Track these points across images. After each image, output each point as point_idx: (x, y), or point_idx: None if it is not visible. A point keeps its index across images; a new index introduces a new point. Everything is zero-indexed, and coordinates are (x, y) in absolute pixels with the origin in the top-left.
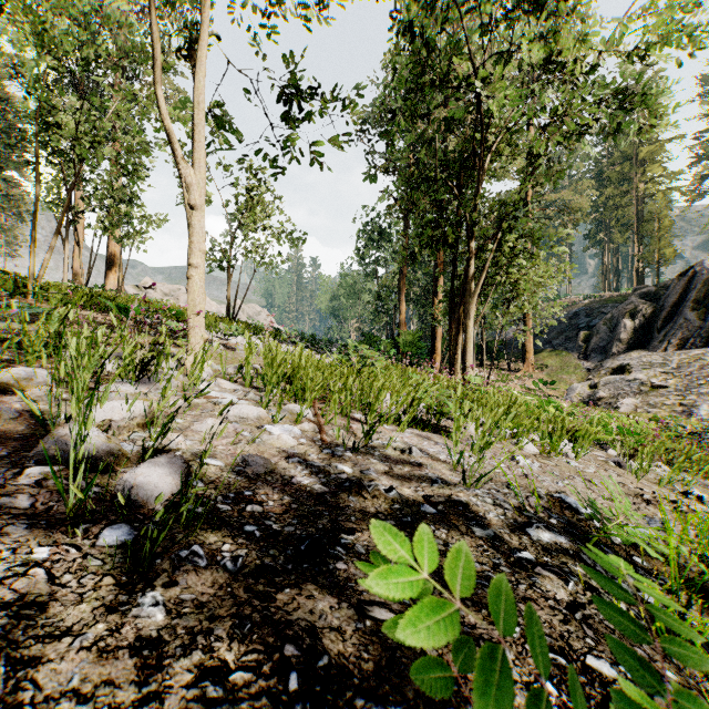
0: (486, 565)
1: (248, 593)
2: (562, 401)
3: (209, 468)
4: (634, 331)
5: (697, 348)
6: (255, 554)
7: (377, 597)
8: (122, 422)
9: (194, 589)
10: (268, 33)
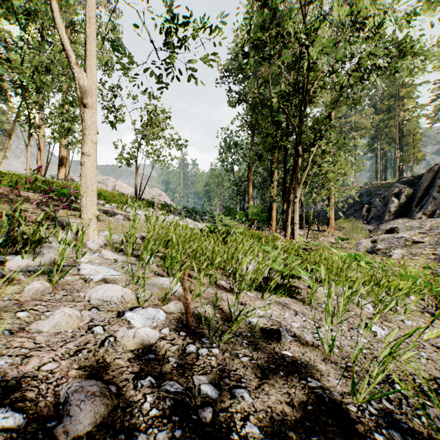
0: None
1: None
2: (354, 251)
3: None
4: (399, 206)
5: None
6: None
7: None
8: None
9: None
10: None
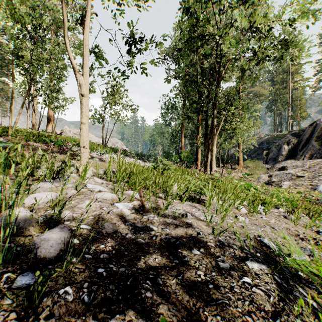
0: (227, 288)
1: (94, 319)
2: (255, 183)
3: (84, 230)
4: (288, 151)
5: (317, 158)
6: (101, 289)
7: (168, 317)
8: (41, 205)
9: (63, 319)
10: (120, 13)
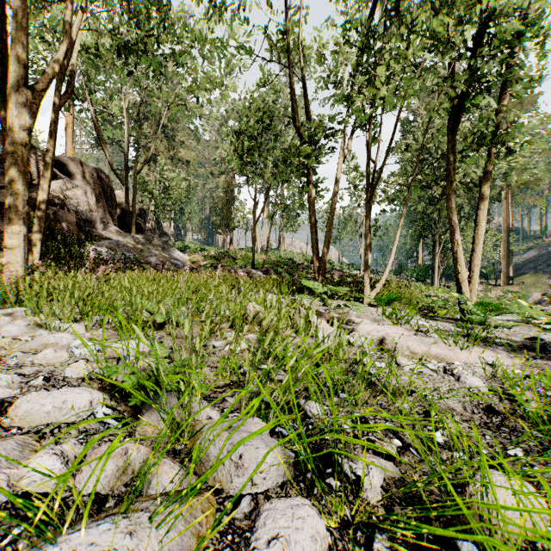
0: None
1: None
2: None
3: None
4: None
5: None
6: None
7: None
8: None
9: None
10: None
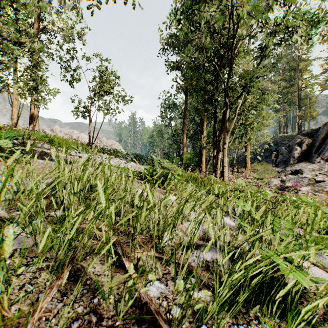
0: None
1: None
2: (267, 188)
3: None
4: (301, 152)
5: None
6: None
7: None
8: None
9: None
10: None
